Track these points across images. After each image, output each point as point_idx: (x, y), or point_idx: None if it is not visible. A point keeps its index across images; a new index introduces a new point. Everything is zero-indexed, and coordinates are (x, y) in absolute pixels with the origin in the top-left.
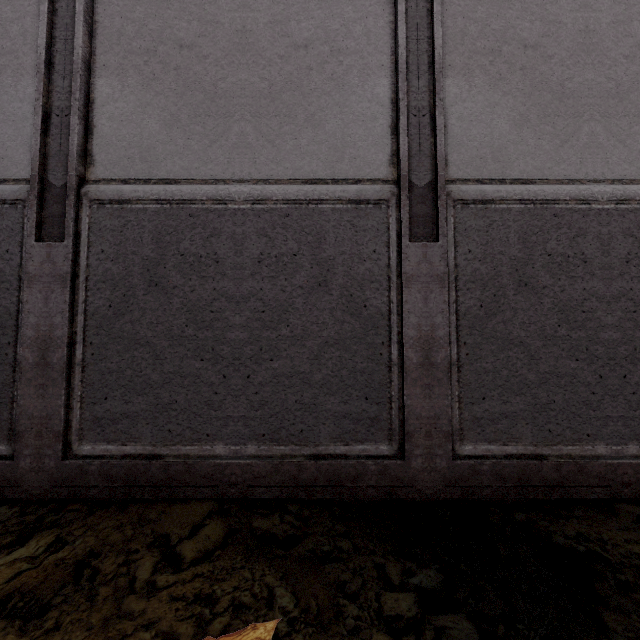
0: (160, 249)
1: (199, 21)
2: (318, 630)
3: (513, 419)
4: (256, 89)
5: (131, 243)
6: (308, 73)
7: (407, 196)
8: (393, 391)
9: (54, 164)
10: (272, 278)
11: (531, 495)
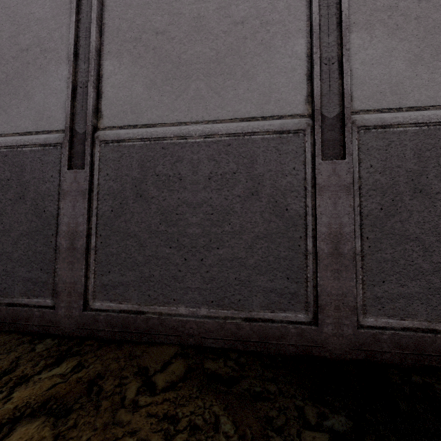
0: (143, 172)
1: (169, 14)
2: None
3: (409, 299)
4: (207, 57)
5: (125, 168)
6: (244, 41)
7: (320, 126)
8: (308, 273)
9: (79, 119)
10: (218, 190)
11: (426, 362)
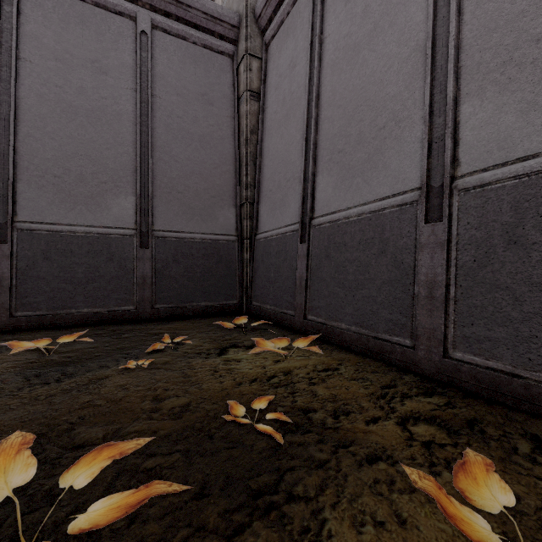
0: (518, 214)
1: None
2: None
3: None
4: None
5: (491, 214)
6: None
7: None
8: None
9: (434, 174)
10: None
11: None
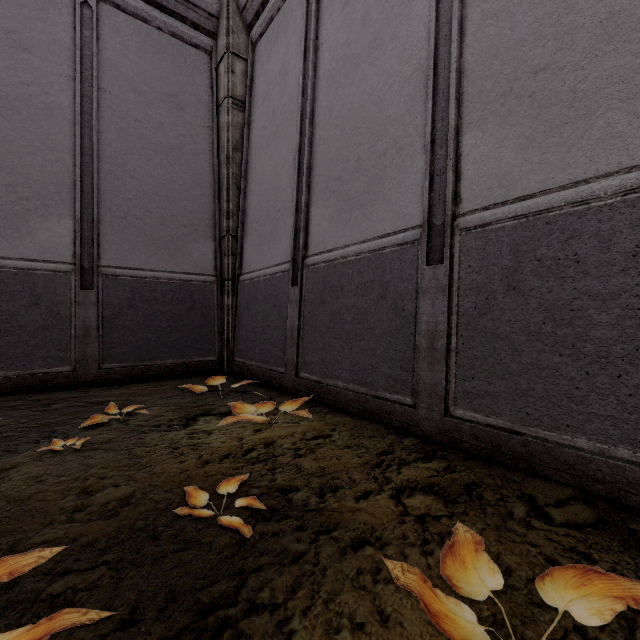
0: (517, 258)
1: (554, 39)
2: None
3: None
4: (627, 70)
5: (491, 257)
6: None
7: None
8: None
9: (436, 210)
10: None
11: None
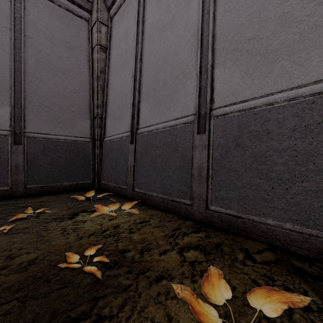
0: (240, 131)
1: (257, 24)
2: None
3: None
4: (291, 41)
5: (228, 130)
6: None
7: None
8: None
9: (202, 106)
10: (302, 138)
11: None
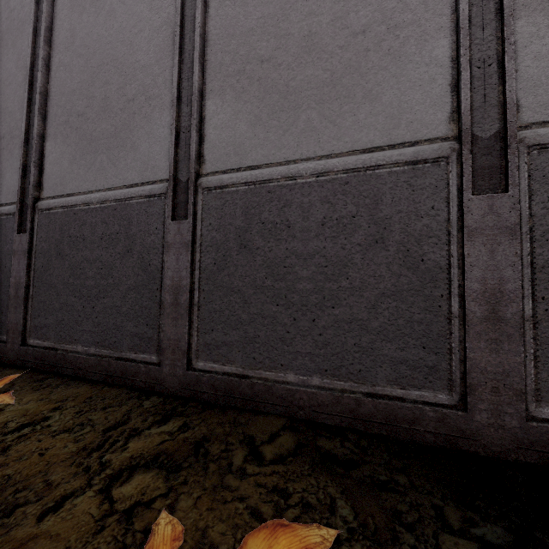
0: (247, 220)
1: (275, 38)
2: (375, 545)
3: None
4: (320, 80)
5: (228, 217)
6: (365, 55)
7: (469, 150)
8: (453, 343)
9: (182, 166)
10: (333, 238)
11: None
